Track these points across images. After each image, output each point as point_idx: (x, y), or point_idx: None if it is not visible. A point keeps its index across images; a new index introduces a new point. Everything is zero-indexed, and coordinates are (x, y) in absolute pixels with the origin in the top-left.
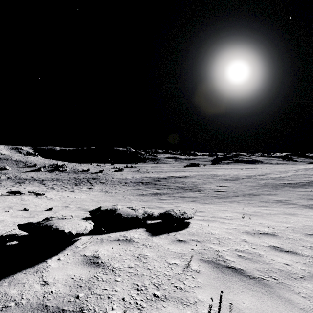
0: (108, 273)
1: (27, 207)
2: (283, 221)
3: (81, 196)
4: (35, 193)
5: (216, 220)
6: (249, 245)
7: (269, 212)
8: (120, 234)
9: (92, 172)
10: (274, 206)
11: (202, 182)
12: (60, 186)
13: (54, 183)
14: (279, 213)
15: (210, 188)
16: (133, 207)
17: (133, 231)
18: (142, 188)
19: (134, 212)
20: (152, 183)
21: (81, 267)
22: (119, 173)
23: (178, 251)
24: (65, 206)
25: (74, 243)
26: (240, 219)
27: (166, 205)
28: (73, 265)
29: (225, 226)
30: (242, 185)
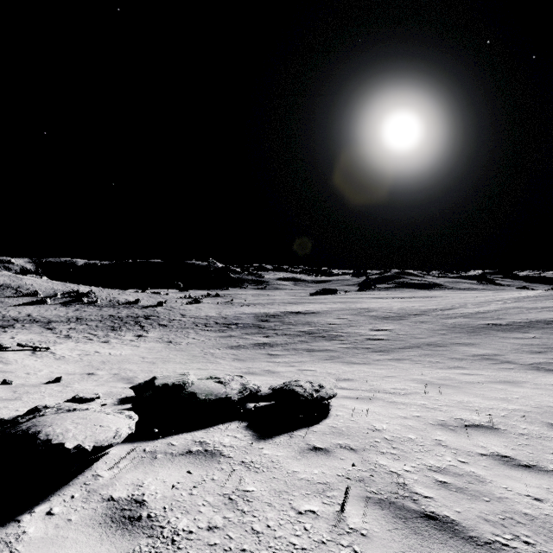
0: (162, 549)
1: (10, 377)
2: (501, 397)
3: (122, 351)
4: (32, 347)
5: (378, 397)
6: (452, 455)
7: (471, 379)
8: (193, 436)
9: (145, 305)
10: (477, 367)
11: (345, 322)
12: (83, 331)
13: (70, 327)
14: (488, 381)
15: (358, 334)
16: (220, 377)
17: (219, 428)
18: (236, 334)
19: (222, 387)
20: (255, 324)
21: (100, 535)
22: (195, 307)
23: (316, 478)
24: (89, 372)
25: (92, 466)
26: (421, 395)
27: (282, 367)
28: (79, 530)
29: (398, 412)
30: (415, 328)
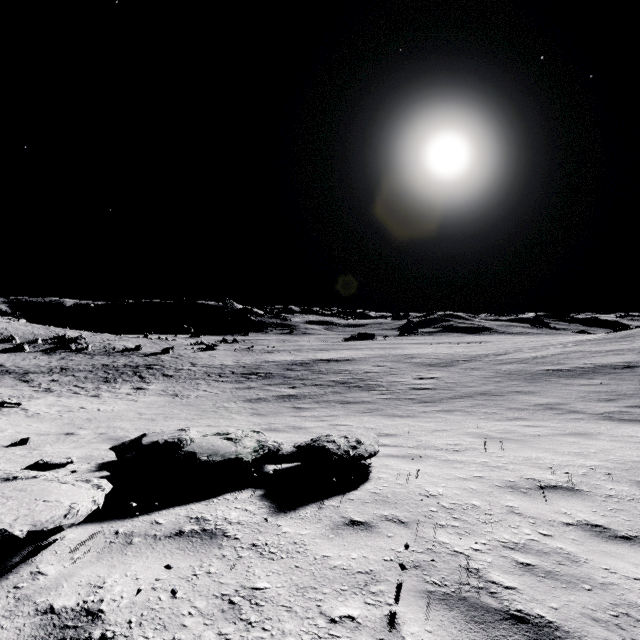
0: None
1: None
2: (575, 451)
3: (114, 406)
4: None
5: (428, 455)
6: (530, 526)
7: (536, 431)
8: (188, 511)
9: (147, 353)
10: (540, 418)
11: (384, 370)
12: (69, 384)
13: (52, 379)
14: (556, 433)
15: (400, 383)
16: (230, 433)
17: (226, 498)
18: (256, 385)
19: (231, 445)
20: (280, 374)
21: None
22: (208, 354)
23: (355, 565)
24: (68, 431)
25: (33, 559)
26: (480, 451)
27: (310, 422)
28: None
29: (455, 472)
30: (465, 375)
